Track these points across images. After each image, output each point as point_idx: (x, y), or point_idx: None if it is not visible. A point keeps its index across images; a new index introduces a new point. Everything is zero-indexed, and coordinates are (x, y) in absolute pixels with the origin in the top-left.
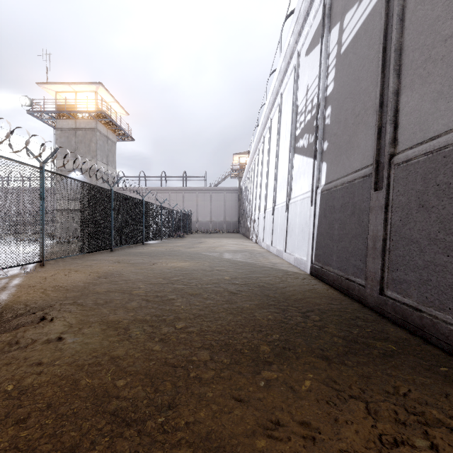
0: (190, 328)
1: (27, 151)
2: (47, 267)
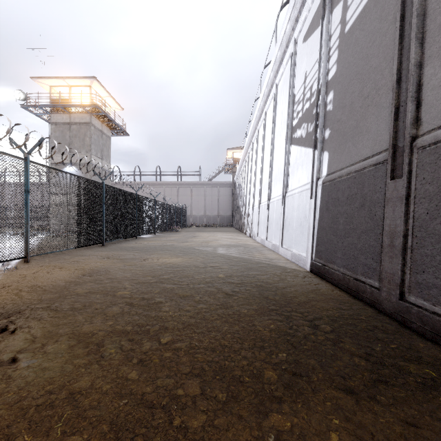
0: (178, 343)
1: (11, 141)
2: (31, 264)
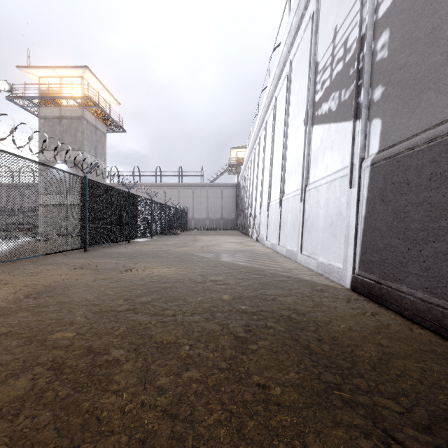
0: None
1: None
2: None
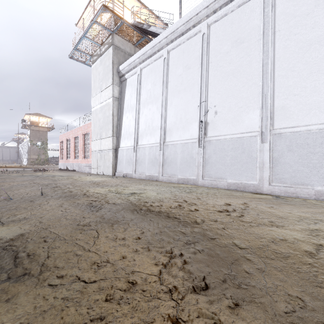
0: None
1: None
2: None
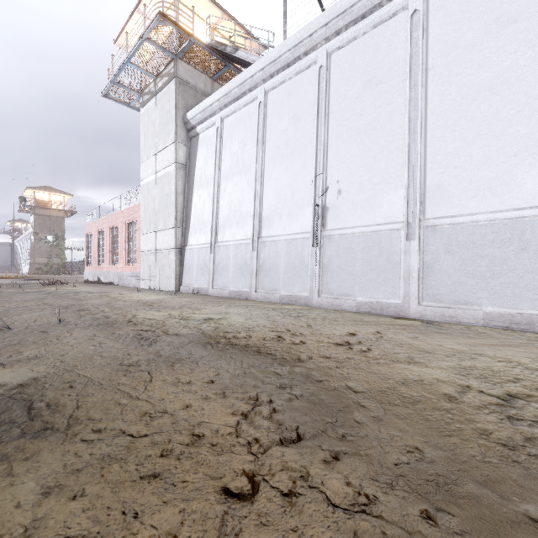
0: None
1: None
2: None
